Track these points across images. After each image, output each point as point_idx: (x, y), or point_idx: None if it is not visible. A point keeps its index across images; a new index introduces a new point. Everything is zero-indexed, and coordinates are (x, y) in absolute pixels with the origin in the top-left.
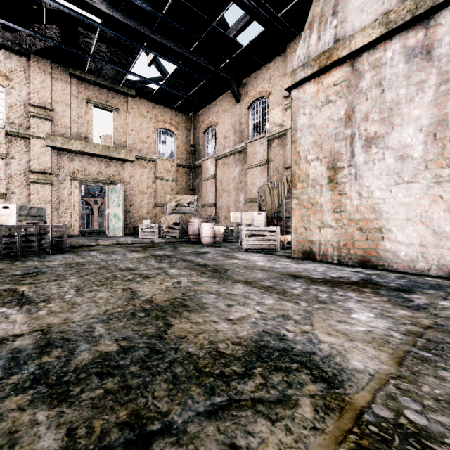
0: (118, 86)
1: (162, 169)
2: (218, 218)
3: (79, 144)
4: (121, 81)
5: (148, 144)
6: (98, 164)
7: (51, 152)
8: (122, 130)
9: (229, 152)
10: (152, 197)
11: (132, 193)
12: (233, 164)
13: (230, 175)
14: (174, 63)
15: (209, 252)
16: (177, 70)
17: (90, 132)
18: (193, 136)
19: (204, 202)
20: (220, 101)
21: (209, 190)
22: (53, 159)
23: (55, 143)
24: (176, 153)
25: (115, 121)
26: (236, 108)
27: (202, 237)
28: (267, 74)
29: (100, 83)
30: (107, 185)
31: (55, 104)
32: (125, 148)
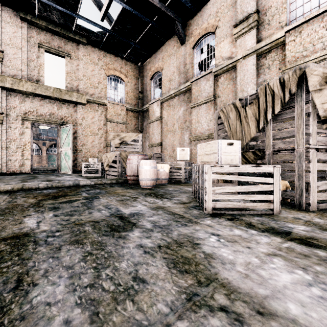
0: (70, 33)
1: (113, 112)
2: (162, 155)
3: (29, 85)
4: (72, 28)
5: (99, 89)
6: (50, 105)
7: (1, 92)
8: (74, 75)
9: (174, 93)
10: (103, 137)
11: (84, 133)
12: (178, 104)
13: (175, 115)
14: (119, 2)
15: (139, 217)
16: (123, 11)
17: (42, 75)
18: (141, 84)
19: (150, 142)
20: (165, 47)
21: (155, 131)
22: (3, 100)
23: (5, 83)
24: (125, 98)
25: (67, 66)
26: (181, 50)
27: (140, 179)
28: (213, 9)
29: (51, 28)
30: (59, 125)
31: (5, 46)
32: (77, 91)
